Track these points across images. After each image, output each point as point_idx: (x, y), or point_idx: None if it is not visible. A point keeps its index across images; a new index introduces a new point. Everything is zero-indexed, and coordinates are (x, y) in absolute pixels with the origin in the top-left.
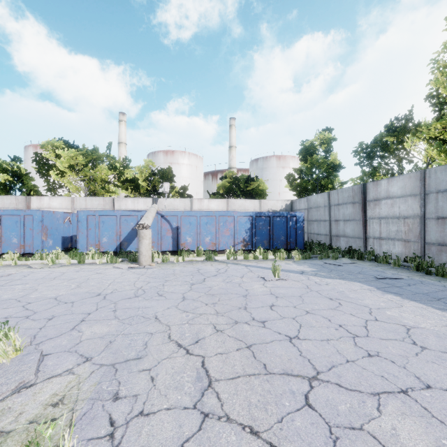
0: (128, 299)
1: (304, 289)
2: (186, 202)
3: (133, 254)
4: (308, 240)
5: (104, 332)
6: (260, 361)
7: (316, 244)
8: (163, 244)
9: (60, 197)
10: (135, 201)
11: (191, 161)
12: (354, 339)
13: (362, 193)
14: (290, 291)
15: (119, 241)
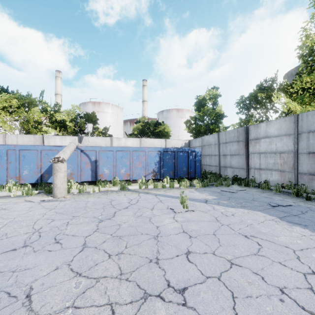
0: (11, 252)
1: (214, 223)
2: (107, 140)
3: (50, 186)
4: (202, 170)
5: None
6: None
7: (208, 173)
8: (83, 175)
9: None
10: (62, 138)
11: (114, 111)
12: None
13: (246, 133)
14: (202, 227)
15: (39, 173)
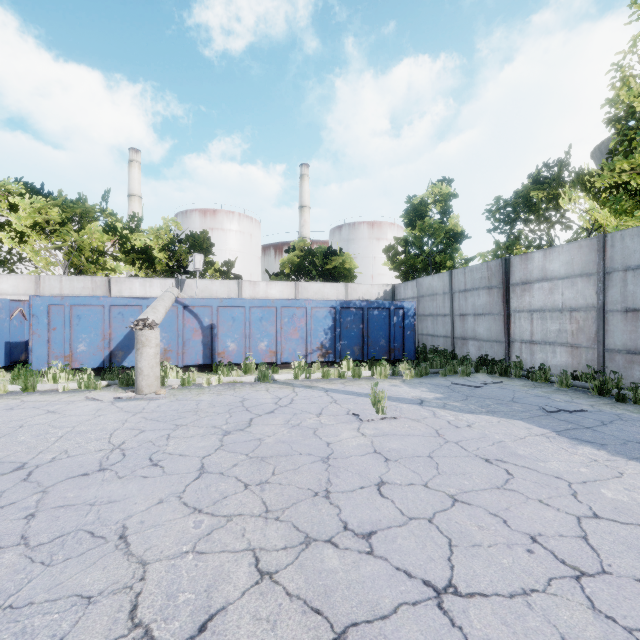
0: (80, 477)
1: (432, 438)
2: (231, 286)
3: (129, 373)
4: (418, 345)
5: None
6: None
7: (430, 350)
8: (187, 353)
9: (14, 275)
10: (146, 283)
11: (243, 227)
12: (581, 584)
13: (504, 272)
14: (409, 444)
15: (107, 349)
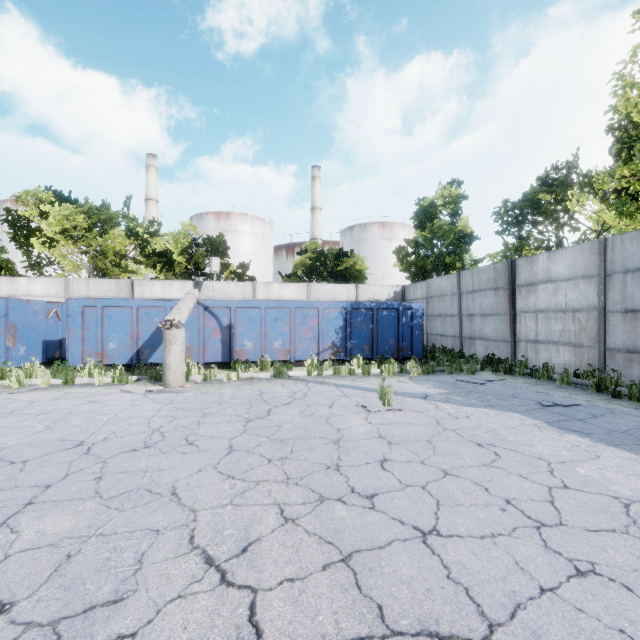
0: (131, 452)
1: (432, 427)
2: (246, 288)
3: (157, 369)
4: (427, 344)
5: (63, 530)
6: (370, 598)
7: (439, 350)
8: (208, 351)
9: (46, 278)
10: (166, 285)
11: (256, 229)
12: (540, 531)
13: (510, 274)
14: (410, 431)
15: (135, 347)
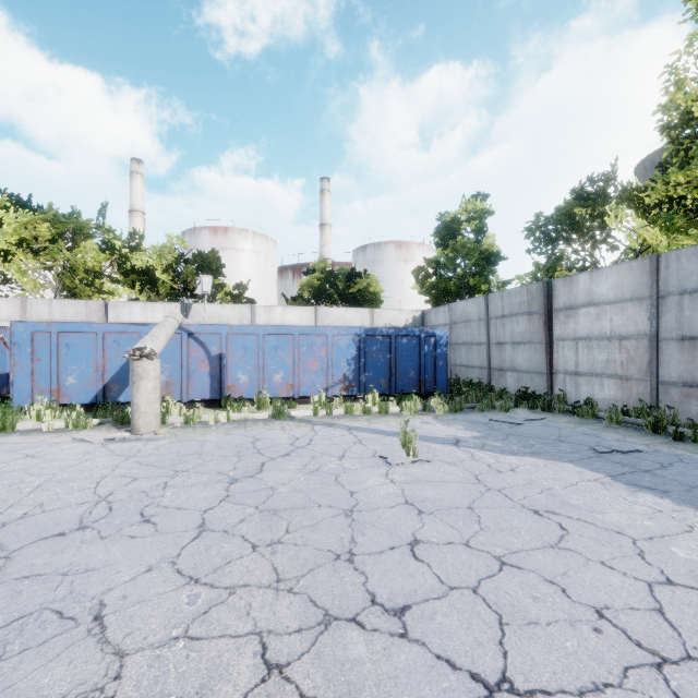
0: (55, 538)
1: (472, 486)
2: (244, 312)
3: (124, 410)
4: (451, 376)
5: None
6: None
7: (464, 382)
8: (193, 387)
9: None
10: (147, 308)
11: (258, 246)
12: (664, 675)
13: (546, 296)
14: (445, 493)
15: (101, 382)
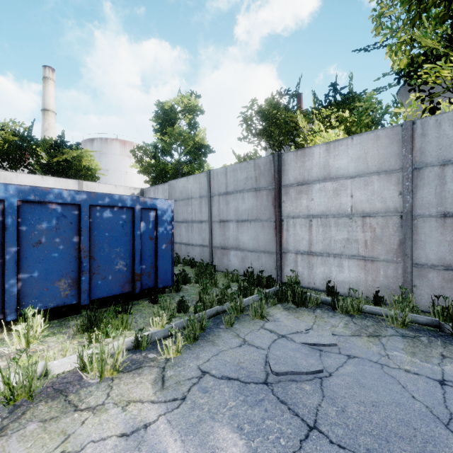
0: None
1: None
2: None
3: None
4: None
5: None
6: None
7: (185, 261)
8: None
9: None
10: None
11: None
12: None
13: (277, 170)
14: None
15: None
